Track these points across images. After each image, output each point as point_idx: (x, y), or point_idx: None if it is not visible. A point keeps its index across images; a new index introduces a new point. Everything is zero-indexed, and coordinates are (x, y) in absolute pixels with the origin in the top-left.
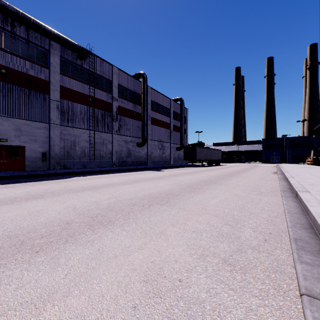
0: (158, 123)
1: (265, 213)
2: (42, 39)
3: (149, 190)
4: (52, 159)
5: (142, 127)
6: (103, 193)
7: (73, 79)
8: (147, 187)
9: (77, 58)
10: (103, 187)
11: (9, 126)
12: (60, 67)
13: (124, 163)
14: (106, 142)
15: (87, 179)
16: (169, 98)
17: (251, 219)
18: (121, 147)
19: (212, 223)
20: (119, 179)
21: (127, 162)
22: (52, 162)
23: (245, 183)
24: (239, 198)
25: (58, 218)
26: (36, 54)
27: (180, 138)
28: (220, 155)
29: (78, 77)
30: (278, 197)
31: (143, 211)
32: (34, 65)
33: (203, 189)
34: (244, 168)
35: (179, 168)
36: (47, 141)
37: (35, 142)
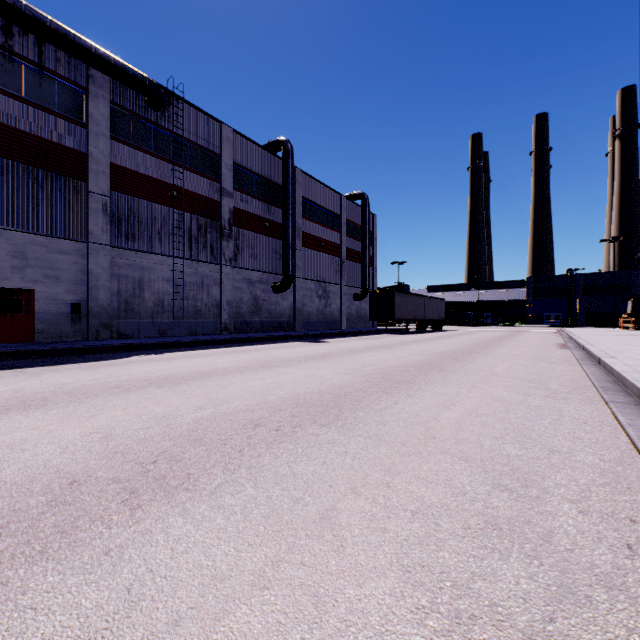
0: (317, 245)
1: (586, 450)
2: (72, 65)
3: (296, 387)
4: (93, 317)
5: (283, 252)
6: (188, 395)
7: (139, 151)
8: (292, 378)
9: (146, 107)
10: (192, 378)
11: (0, 248)
12: (110, 125)
13: (245, 326)
14: (209, 282)
15: (163, 360)
16: (338, 194)
17: (559, 471)
18: (240, 292)
19: (460, 482)
20: (232, 360)
21: (253, 325)
22: (93, 323)
23: (509, 370)
24: (507, 406)
25: (54, 466)
26: (59, 96)
27: (361, 275)
28: (443, 310)
29: (148, 147)
30: (598, 405)
31: (277, 445)
32: (54, 118)
33: (419, 384)
34: (495, 336)
35: (360, 336)
36: (83, 279)
37: (57, 282)
